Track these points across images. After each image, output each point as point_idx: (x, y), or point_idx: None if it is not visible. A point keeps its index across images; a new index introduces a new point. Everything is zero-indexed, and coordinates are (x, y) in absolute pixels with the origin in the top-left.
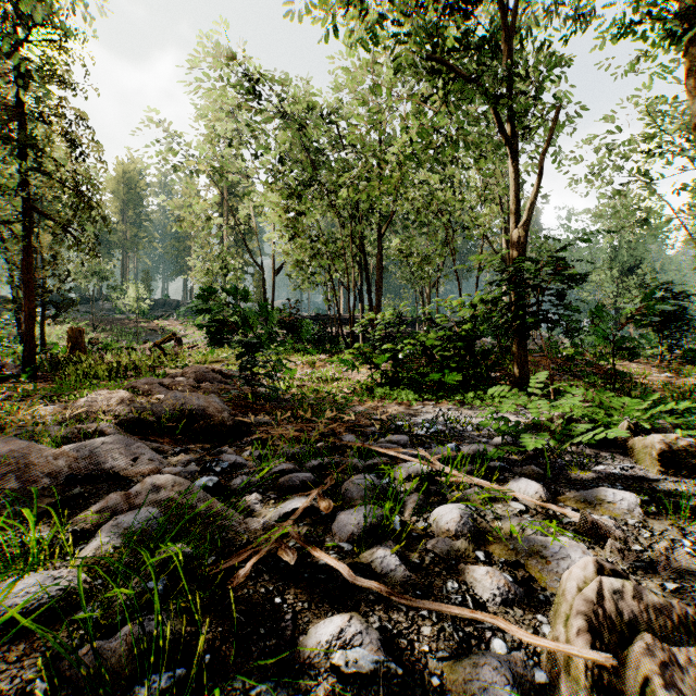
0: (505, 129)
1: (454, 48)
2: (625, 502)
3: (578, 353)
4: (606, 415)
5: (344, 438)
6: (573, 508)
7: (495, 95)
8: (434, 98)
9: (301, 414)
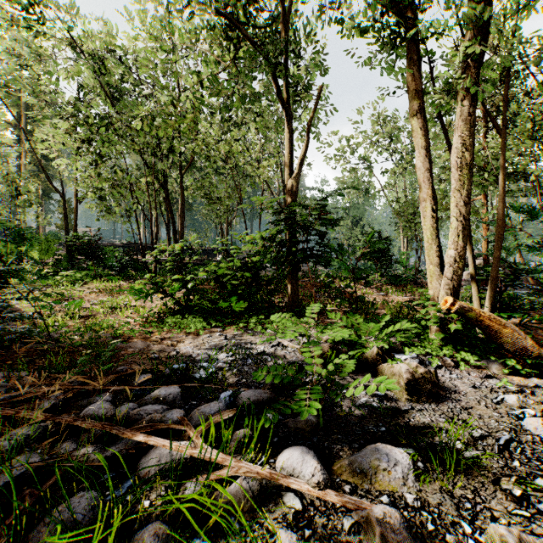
0: (281, 95)
1: (242, 22)
2: (399, 468)
3: (333, 281)
4: (357, 337)
5: (93, 404)
6: (351, 486)
7: (273, 62)
8: (225, 59)
9: (54, 365)
